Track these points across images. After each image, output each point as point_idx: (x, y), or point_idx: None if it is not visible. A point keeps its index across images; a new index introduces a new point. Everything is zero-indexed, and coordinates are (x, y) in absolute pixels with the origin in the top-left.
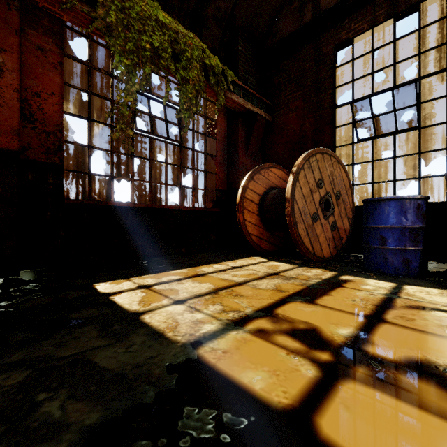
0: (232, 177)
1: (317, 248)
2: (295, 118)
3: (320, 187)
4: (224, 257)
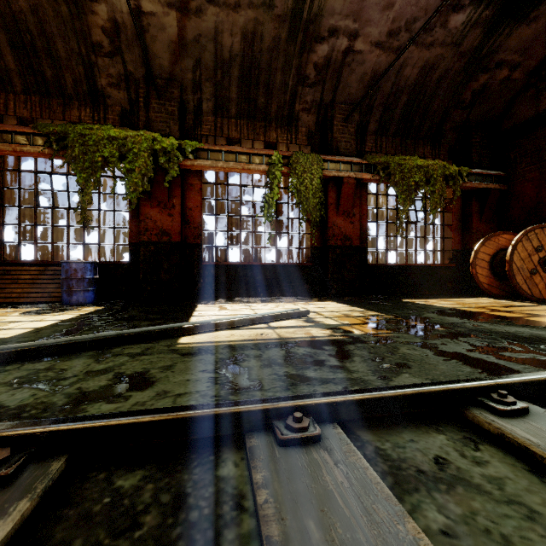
0: (466, 239)
1: (535, 292)
2: (531, 187)
3: (539, 251)
4: (460, 297)
